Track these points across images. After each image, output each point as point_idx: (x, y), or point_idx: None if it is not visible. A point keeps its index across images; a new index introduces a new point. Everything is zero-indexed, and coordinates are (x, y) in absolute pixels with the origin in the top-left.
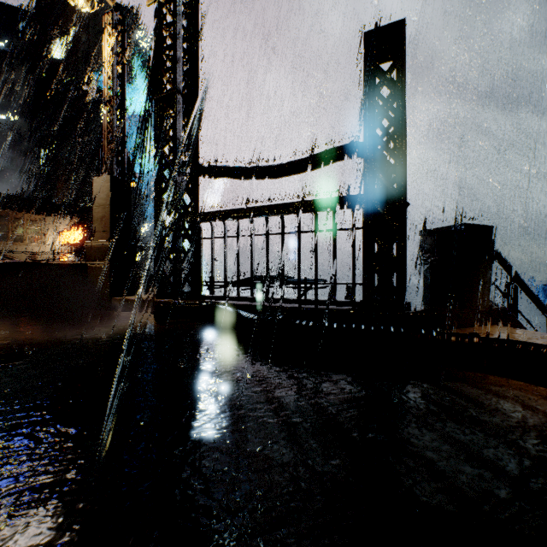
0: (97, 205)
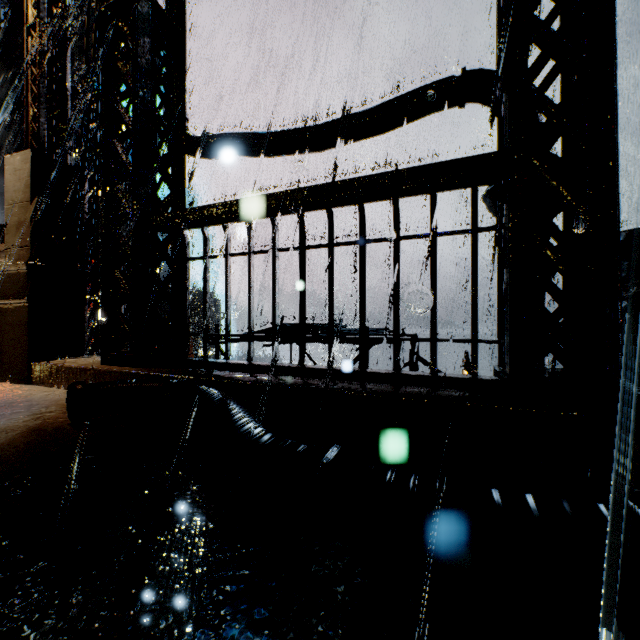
0: (10, 203)
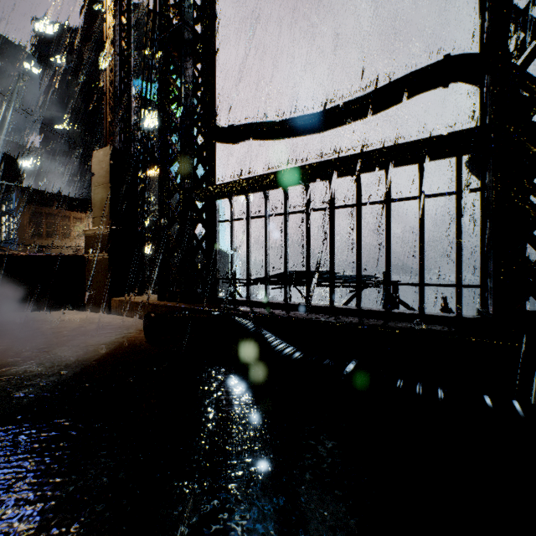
0: (96, 185)
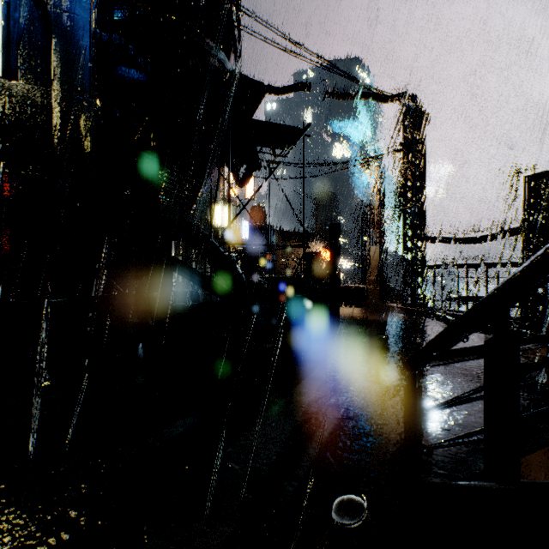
0: (372, 260)
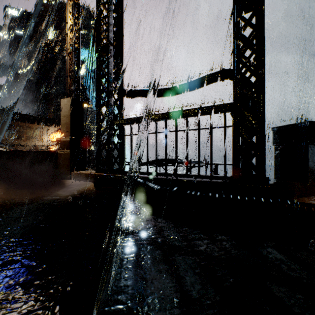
0: (63, 116)
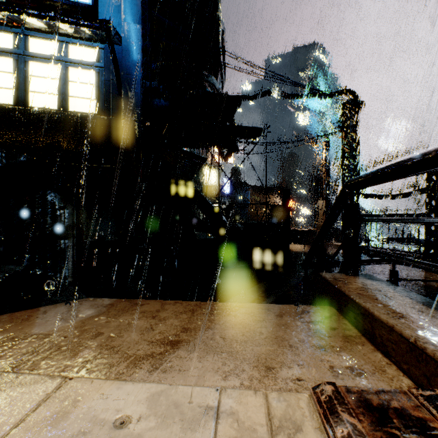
0: (320, 210)
